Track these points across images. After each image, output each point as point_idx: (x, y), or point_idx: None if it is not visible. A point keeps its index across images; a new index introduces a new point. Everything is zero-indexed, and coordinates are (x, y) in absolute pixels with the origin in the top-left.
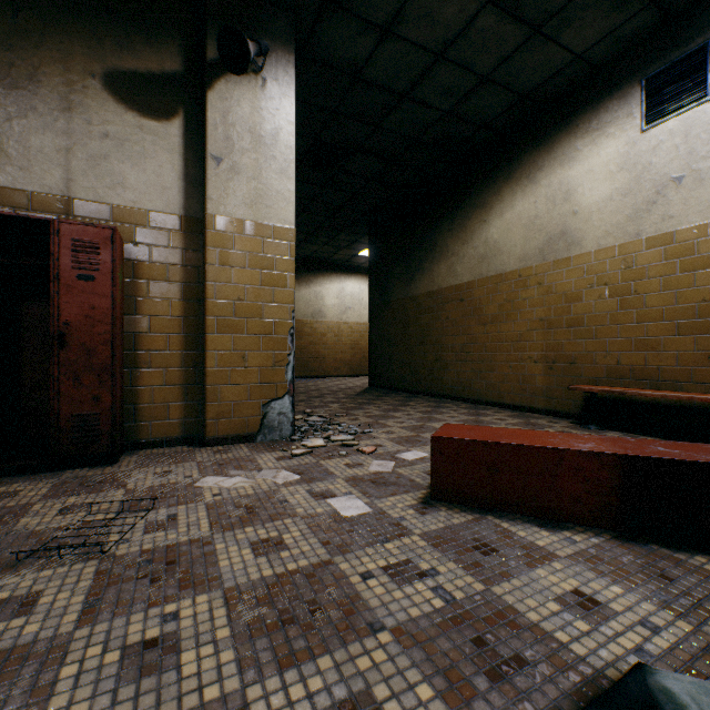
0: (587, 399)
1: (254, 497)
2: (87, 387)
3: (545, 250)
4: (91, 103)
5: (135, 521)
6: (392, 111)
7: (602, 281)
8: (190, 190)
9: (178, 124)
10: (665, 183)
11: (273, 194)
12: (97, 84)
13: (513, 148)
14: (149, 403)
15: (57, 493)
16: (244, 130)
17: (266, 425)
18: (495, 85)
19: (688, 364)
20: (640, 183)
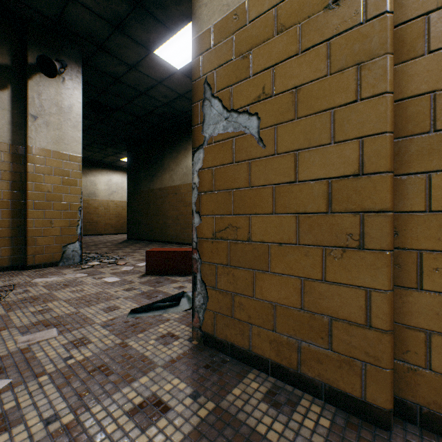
0: None
1: (66, 282)
2: None
3: None
4: None
5: (7, 293)
6: (138, 97)
7: None
8: (15, 130)
9: (7, 93)
10: None
11: (69, 138)
12: None
13: None
14: None
15: None
16: (52, 103)
17: (65, 257)
18: (187, 99)
19: None
20: None
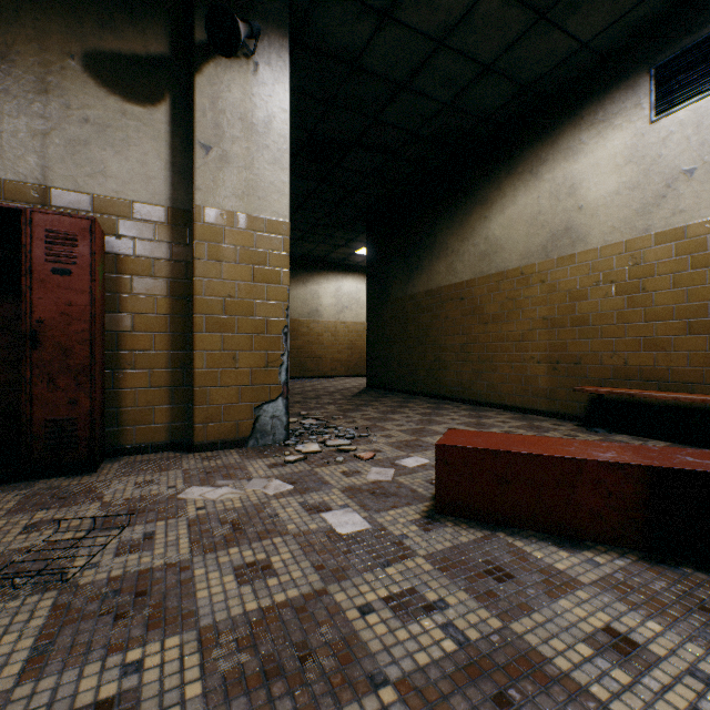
0: (593, 401)
1: (242, 511)
2: (62, 390)
3: (548, 246)
4: (70, 86)
5: (107, 541)
6: (390, 102)
7: (609, 278)
8: (177, 180)
9: (164, 110)
10: (675, 176)
11: (266, 185)
12: (76, 66)
13: (515, 141)
14: (133, 406)
15: (25, 506)
16: (235, 117)
17: (258, 429)
18: (497, 76)
19: (700, 364)
20: (649, 176)
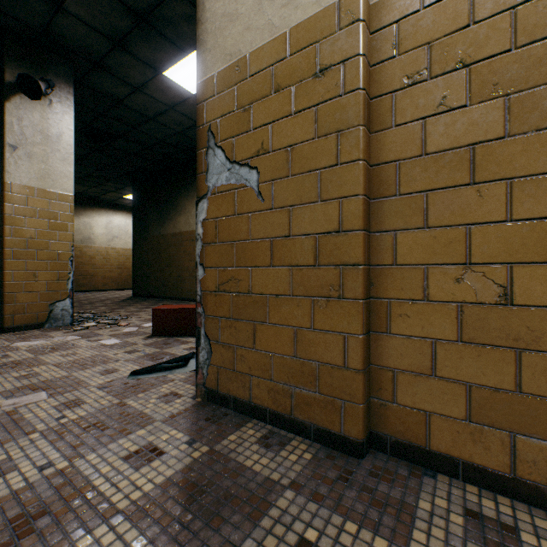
0: None
1: (55, 345)
2: None
3: None
4: None
5: None
6: (144, 123)
7: None
8: None
9: None
10: None
11: (58, 173)
12: None
13: None
14: None
15: None
16: (35, 130)
17: (53, 317)
18: None
19: None
20: None
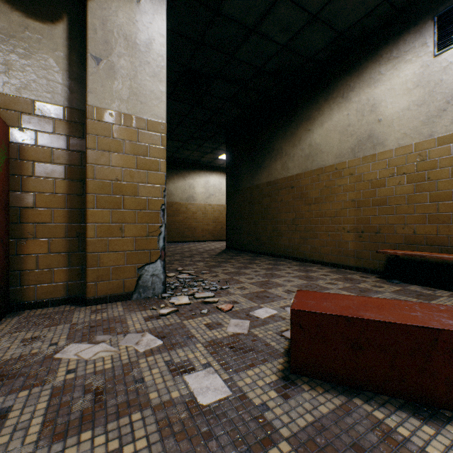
0: (389, 260)
1: (109, 374)
2: None
3: (355, 149)
4: None
5: None
6: (243, 43)
7: (402, 171)
8: (73, 85)
9: (62, 28)
10: None
11: (147, 93)
12: None
13: (331, 75)
14: (34, 269)
15: None
16: (121, 37)
17: (141, 285)
18: (321, 23)
19: None
20: (433, 96)
